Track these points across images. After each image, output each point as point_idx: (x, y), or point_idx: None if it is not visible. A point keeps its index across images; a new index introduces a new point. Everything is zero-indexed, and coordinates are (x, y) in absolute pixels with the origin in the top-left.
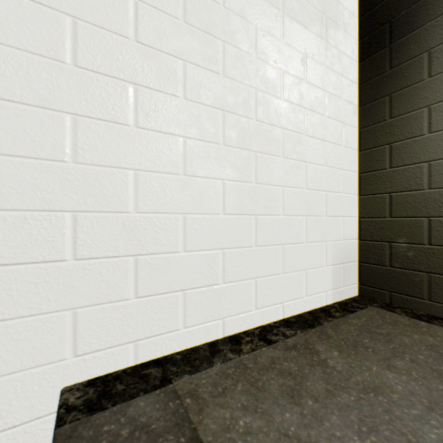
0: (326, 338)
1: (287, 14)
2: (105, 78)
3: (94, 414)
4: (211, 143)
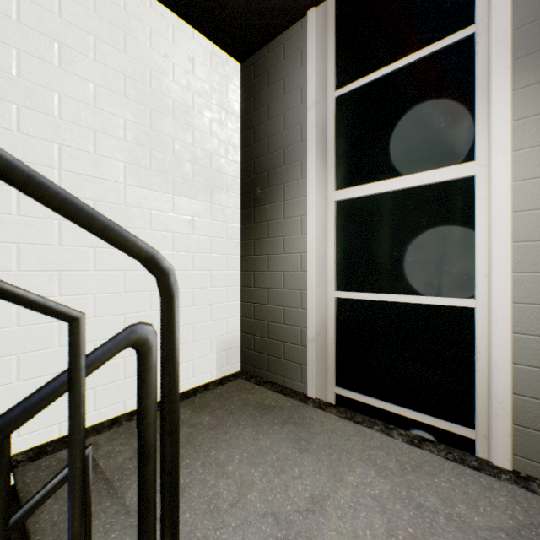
0: (191, 404)
1: (177, 194)
2: (39, 272)
3: (36, 461)
4: (115, 293)
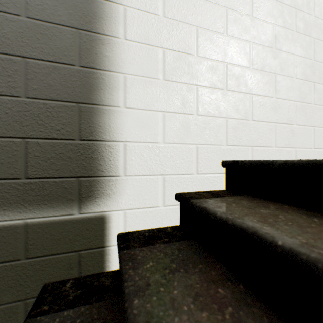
0: None
1: None
2: None
3: None
4: (288, 30)
